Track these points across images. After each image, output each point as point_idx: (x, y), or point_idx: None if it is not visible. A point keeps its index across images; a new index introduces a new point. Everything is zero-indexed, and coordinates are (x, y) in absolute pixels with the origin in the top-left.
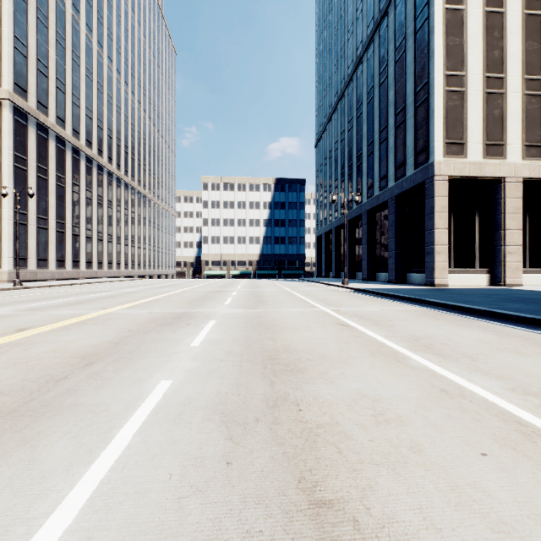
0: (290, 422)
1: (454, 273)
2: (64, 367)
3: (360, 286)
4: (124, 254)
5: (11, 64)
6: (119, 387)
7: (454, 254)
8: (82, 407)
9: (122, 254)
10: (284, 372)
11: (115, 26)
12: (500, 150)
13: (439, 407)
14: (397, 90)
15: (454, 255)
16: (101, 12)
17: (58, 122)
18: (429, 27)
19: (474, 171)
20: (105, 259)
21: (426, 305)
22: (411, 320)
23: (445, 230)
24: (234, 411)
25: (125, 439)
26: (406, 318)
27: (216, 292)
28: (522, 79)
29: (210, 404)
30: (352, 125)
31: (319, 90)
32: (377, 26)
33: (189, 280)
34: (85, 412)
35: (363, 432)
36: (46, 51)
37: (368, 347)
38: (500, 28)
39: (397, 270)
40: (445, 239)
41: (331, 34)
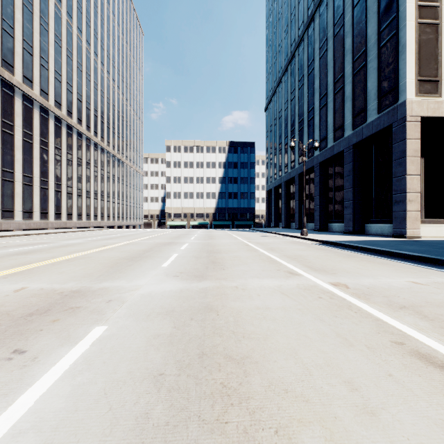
0: None
1: (424, 223)
2: None
3: (321, 237)
4: (94, 207)
5: None
6: None
7: (424, 202)
8: None
9: (92, 206)
10: None
11: (84, 1)
12: None
13: None
14: (356, 36)
15: (424, 204)
16: None
17: (25, 81)
18: None
19: None
20: (74, 211)
21: None
22: None
23: (417, 176)
24: None
25: None
26: None
27: (165, 244)
28: None
29: None
30: (303, 82)
31: (269, 58)
32: None
33: (149, 230)
34: None
35: None
36: (12, 13)
37: None
38: None
39: (355, 220)
40: (417, 186)
41: (281, 3)
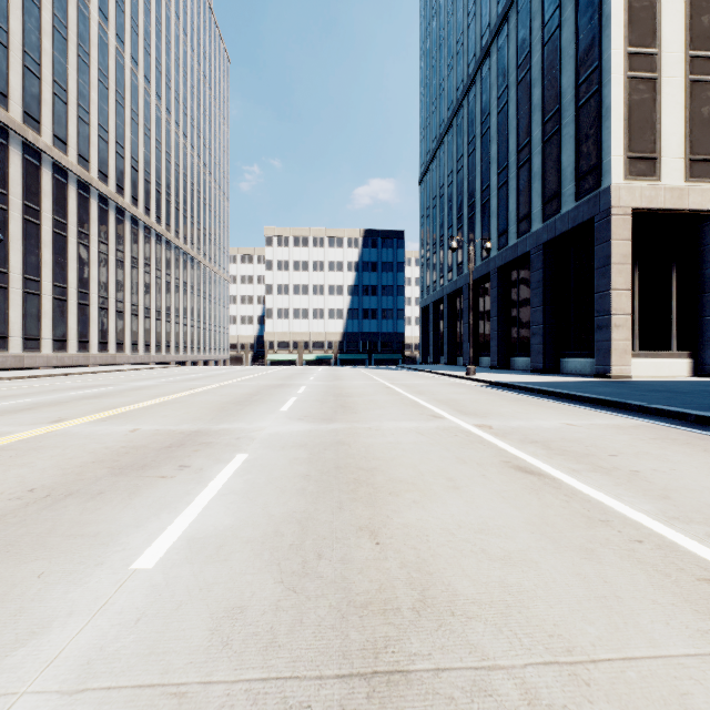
0: None
1: (638, 358)
2: None
3: (494, 377)
4: (156, 332)
5: None
6: None
7: (638, 328)
8: None
9: (153, 331)
10: None
11: (142, 16)
12: None
13: None
14: (547, 86)
15: (638, 331)
16: None
17: (57, 143)
18: None
19: (672, 200)
20: (127, 339)
21: (638, 414)
22: (659, 455)
23: (626, 291)
24: None
25: None
26: (640, 448)
27: (274, 386)
28: None
29: None
30: (475, 147)
31: (426, 104)
32: None
33: (243, 368)
34: None
35: None
36: (38, 42)
37: (672, 579)
38: None
39: (546, 353)
40: (626, 306)
41: (443, 23)
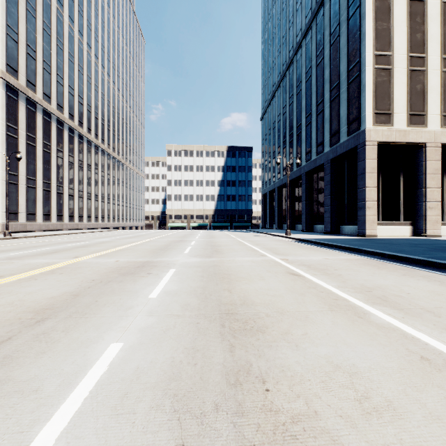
0: (257, 411)
1: (382, 225)
2: (13, 324)
3: (301, 236)
4: (101, 209)
5: (4, 48)
6: (62, 353)
7: (382, 208)
8: (10, 384)
9: (100, 209)
10: (243, 331)
11: (93, 18)
12: (422, 120)
13: (430, 384)
14: (332, 69)
15: (382, 210)
16: (81, 6)
17: (45, 97)
18: (361, 14)
19: (399, 137)
20: (85, 214)
21: (364, 254)
22: (356, 269)
23: (374, 188)
24: (189, 391)
25: (45, 445)
26: (350, 267)
27: (177, 241)
28: (441, 58)
29: (161, 380)
30: (293, 100)
31: (265, 71)
32: (314, 15)
33: (155, 231)
34: (11, 394)
35: (353, 431)
36: (35, 38)
37: (324, 299)
38: (421, 14)
39: (332, 222)
40: (374, 196)
41: (275, 24)
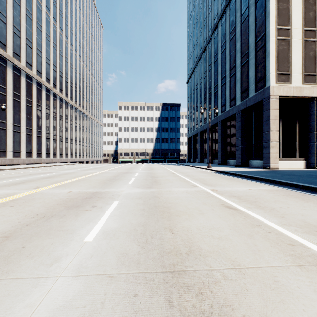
0: None
1: (282, 160)
2: None
3: (220, 169)
4: (70, 149)
5: None
6: None
7: (282, 147)
8: None
9: (69, 148)
10: None
11: (64, 9)
12: (314, 79)
13: None
14: (242, 42)
15: (282, 148)
16: None
17: (27, 65)
18: None
19: (296, 92)
20: (58, 152)
21: (279, 185)
22: (284, 201)
23: (277, 132)
24: None
25: None
26: (277, 198)
27: (124, 173)
28: None
29: None
30: (211, 67)
31: (190, 47)
32: (228, 2)
33: (109, 164)
34: None
35: None
36: (19, 21)
37: (279, 244)
38: None
39: (242, 158)
40: (277, 138)
41: (197, 12)
